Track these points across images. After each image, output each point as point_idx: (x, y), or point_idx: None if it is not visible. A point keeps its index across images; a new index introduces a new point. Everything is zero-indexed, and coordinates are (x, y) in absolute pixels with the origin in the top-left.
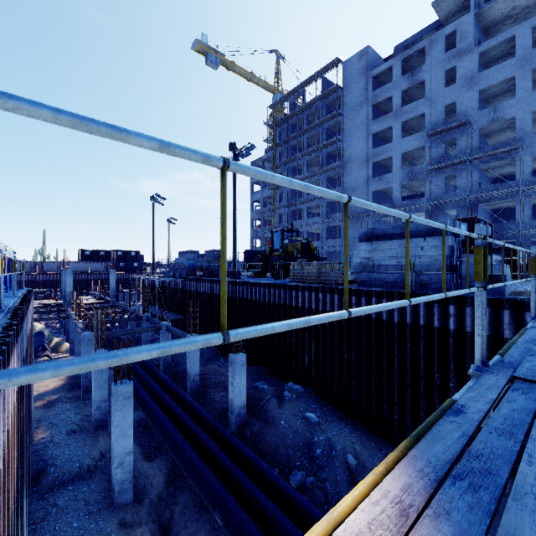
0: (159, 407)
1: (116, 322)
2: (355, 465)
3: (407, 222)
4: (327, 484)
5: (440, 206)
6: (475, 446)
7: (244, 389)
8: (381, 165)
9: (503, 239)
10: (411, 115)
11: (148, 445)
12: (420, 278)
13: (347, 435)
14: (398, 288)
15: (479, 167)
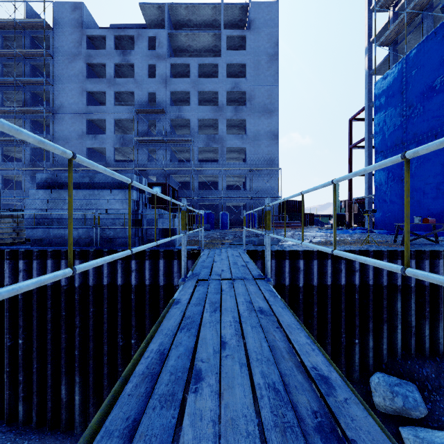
0: None
1: None
2: None
3: None
4: None
5: (145, 172)
6: None
7: None
8: (97, 125)
9: None
10: (123, 88)
11: None
12: (106, 233)
13: None
14: (83, 245)
15: (171, 148)
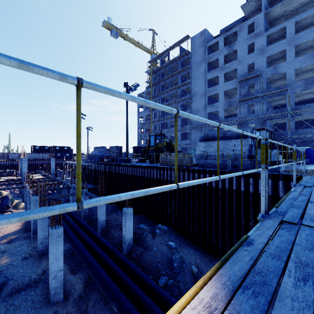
0: (80, 241)
1: (54, 189)
2: (196, 271)
3: (218, 128)
4: (180, 284)
5: (245, 121)
6: (258, 266)
7: (132, 229)
8: (212, 98)
9: (279, 140)
10: (229, 69)
11: (73, 265)
12: (233, 162)
13: (192, 254)
14: (221, 168)
15: (266, 100)
